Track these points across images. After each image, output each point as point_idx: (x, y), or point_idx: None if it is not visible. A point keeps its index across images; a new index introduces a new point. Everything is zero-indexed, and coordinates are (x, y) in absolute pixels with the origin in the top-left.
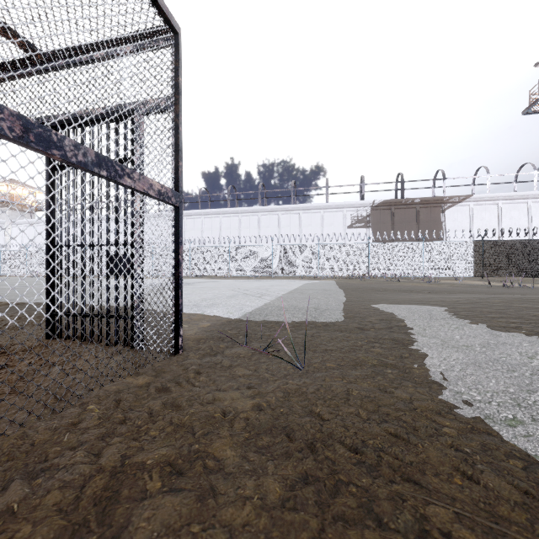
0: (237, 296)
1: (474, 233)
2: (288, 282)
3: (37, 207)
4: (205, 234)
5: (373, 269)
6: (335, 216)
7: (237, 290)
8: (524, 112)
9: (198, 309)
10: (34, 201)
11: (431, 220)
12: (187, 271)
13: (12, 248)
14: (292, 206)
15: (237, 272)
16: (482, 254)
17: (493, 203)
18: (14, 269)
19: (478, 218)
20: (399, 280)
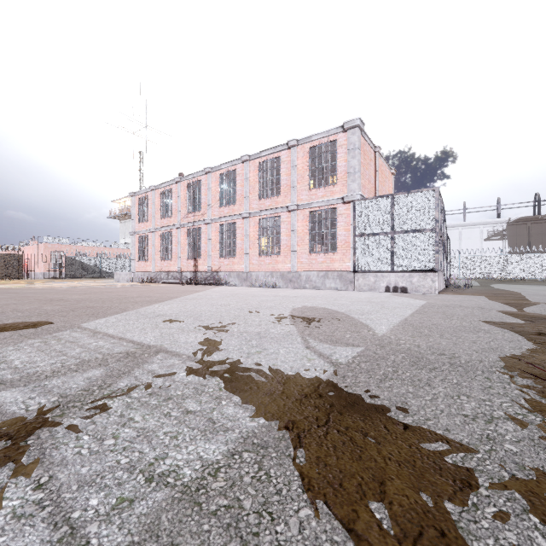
0: None
1: None
2: None
3: None
4: None
5: (505, 273)
6: (472, 231)
7: None
8: None
9: None
10: None
11: None
12: None
13: None
14: None
15: None
16: None
17: None
18: None
19: None
20: (527, 280)
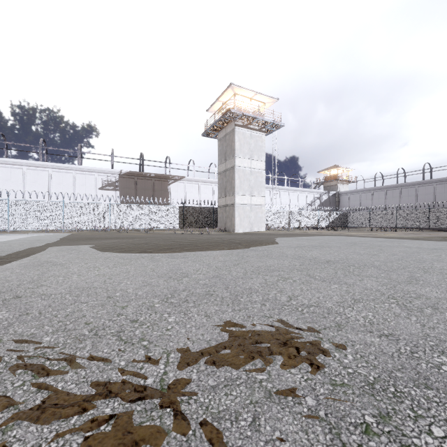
0: None
1: (187, 201)
2: (15, 235)
3: None
4: None
5: (113, 224)
6: (87, 178)
7: None
8: (202, 135)
9: None
10: None
11: (162, 190)
12: None
13: None
14: (40, 163)
15: None
16: (184, 214)
17: (196, 183)
18: None
19: (189, 191)
20: (132, 231)
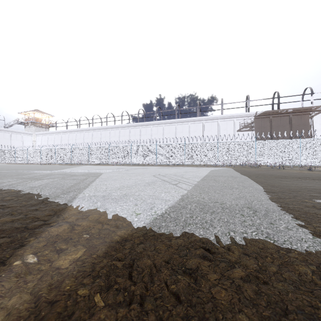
0: (154, 184)
1: None
2: (197, 169)
3: (49, 125)
4: (141, 138)
5: (259, 160)
6: (228, 123)
7: (158, 176)
8: None
9: (101, 204)
10: (47, 121)
11: (301, 124)
12: (129, 161)
13: (36, 148)
14: (198, 118)
15: (161, 162)
16: None
17: None
18: (34, 159)
19: None
20: (281, 167)
